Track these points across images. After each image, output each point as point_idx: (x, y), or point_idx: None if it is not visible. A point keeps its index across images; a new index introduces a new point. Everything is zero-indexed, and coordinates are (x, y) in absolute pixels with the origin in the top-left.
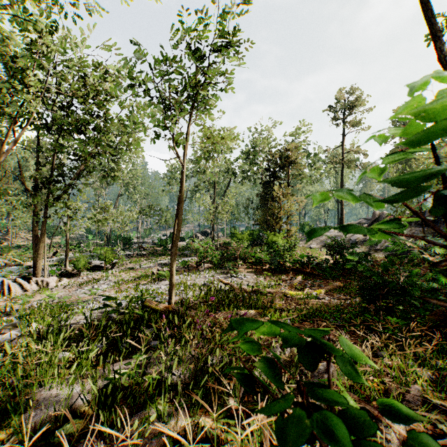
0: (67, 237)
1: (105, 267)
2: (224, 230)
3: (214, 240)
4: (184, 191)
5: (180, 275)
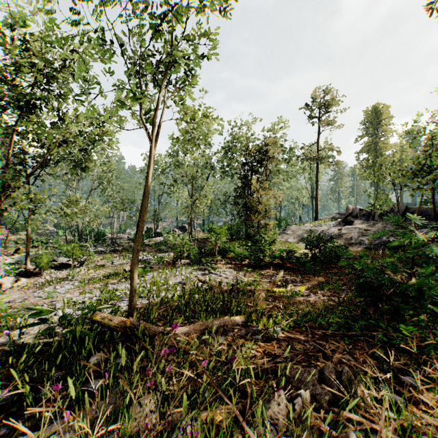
0: (28, 232)
1: (73, 264)
2: (202, 225)
3: (191, 235)
4: (149, 170)
5: (154, 272)
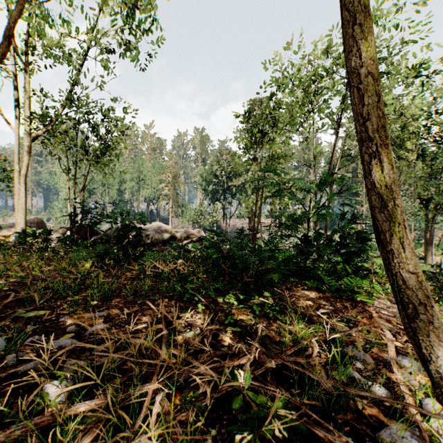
0: None
1: None
2: None
3: None
4: None
5: None
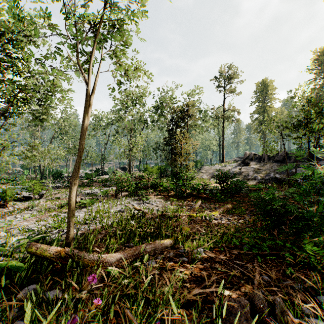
0: None
1: (34, 197)
2: (139, 166)
3: (130, 173)
4: (86, 111)
5: (100, 203)
